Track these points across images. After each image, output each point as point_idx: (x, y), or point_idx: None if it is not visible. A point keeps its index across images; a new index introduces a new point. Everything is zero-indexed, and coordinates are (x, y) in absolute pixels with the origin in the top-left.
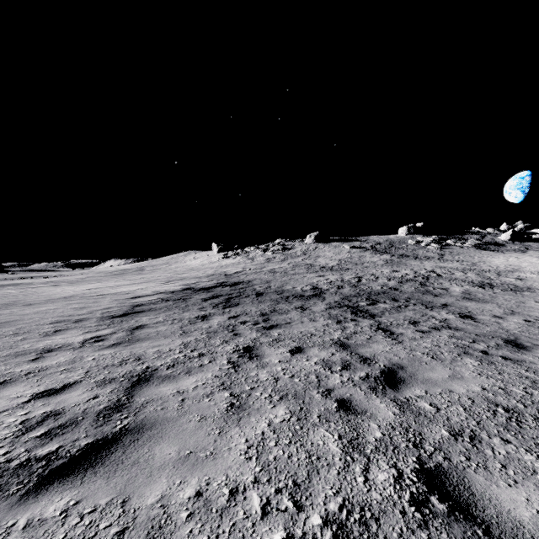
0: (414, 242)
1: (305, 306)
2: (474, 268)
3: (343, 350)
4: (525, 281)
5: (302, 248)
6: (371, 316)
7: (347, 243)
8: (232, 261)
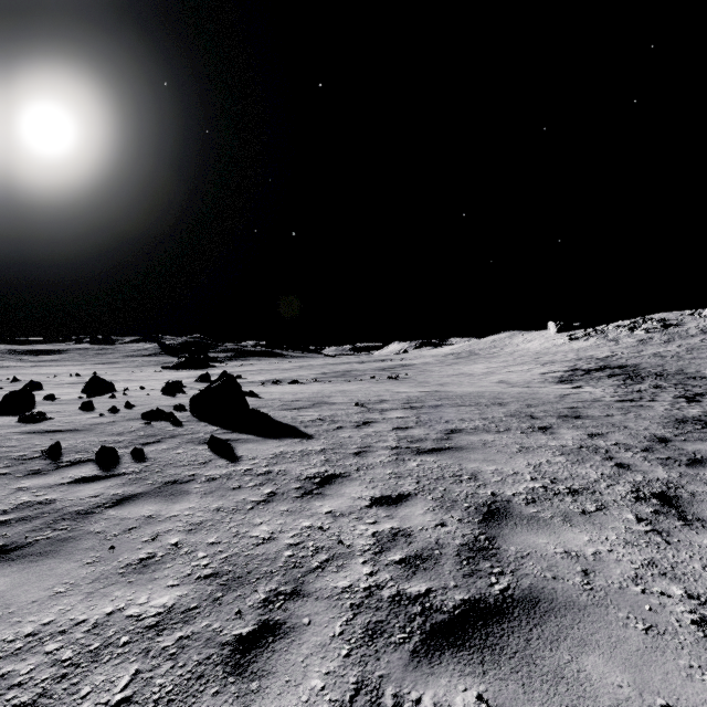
0: None
1: None
2: None
3: None
4: None
5: (698, 324)
6: None
7: None
8: (584, 344)
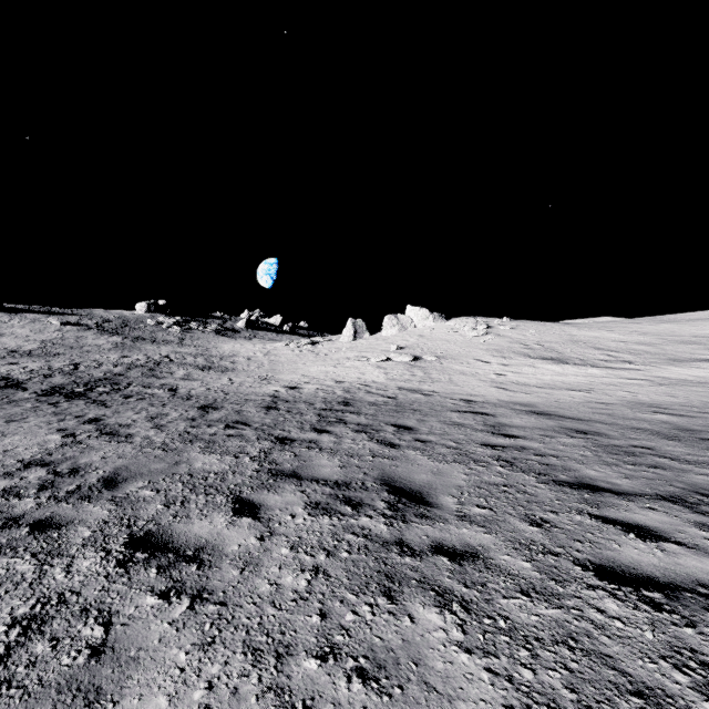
0: (155, 322)
1: None
2: (206, 353)
3: (59, 416)
4: (235, 364)
5: None
6: (88, 397)
7: (56, 317)
8: None
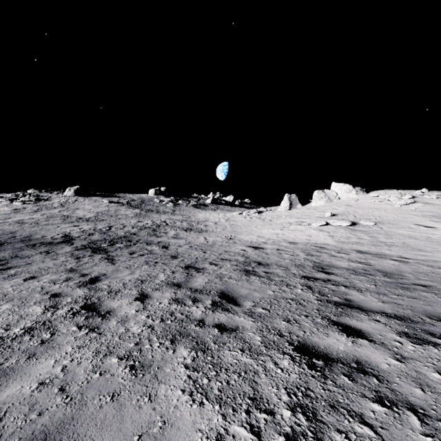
0: (159, 200)
1: (51, 251)
2: (188, 219)
3: (70, 273)
4: (207, 227)
5: (61, 200)
6: (106, 252)
7: (107, 198)
8: None
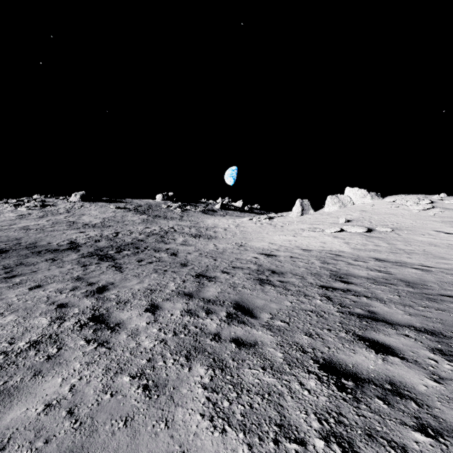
0: (166, 206)
1: (57, 258)
2: (196, 225)
3: (77, 281)
4: (216, 233)
5: (66, 206)
6: (114, 259)
7: (113, 204)
8: None
